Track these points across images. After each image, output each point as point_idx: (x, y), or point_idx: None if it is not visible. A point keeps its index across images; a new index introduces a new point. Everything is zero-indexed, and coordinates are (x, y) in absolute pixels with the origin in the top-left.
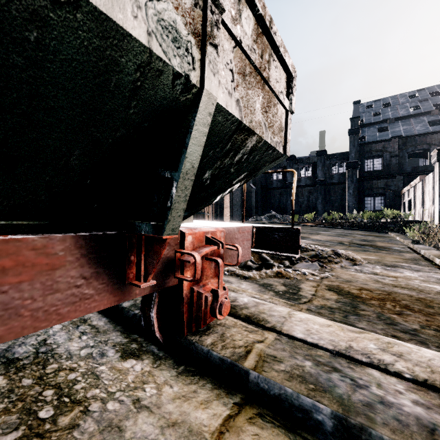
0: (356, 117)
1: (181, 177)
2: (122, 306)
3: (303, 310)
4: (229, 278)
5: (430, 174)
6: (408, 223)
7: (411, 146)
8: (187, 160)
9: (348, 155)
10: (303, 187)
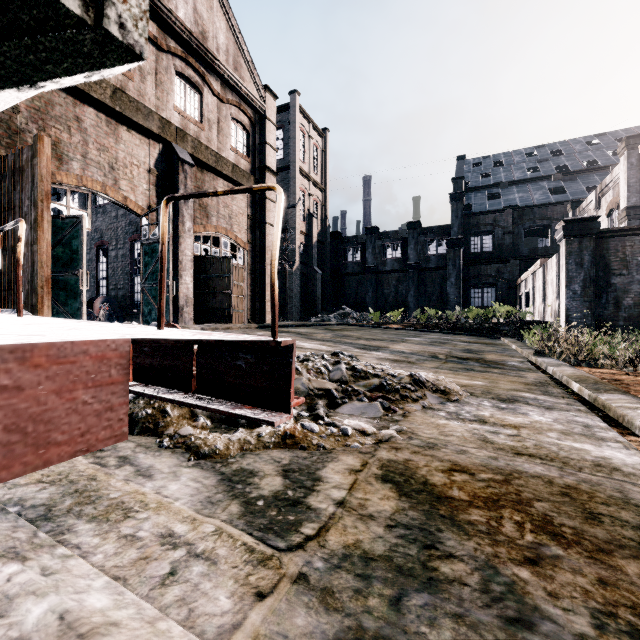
0: (460, 177)
1: None
2: None
3: (283, 584)
4: (162, 457)
5: (554, 257)
6: (526, 325)
7: (529, 220)
8: None
9: (449, 229)
10: (389, 273)
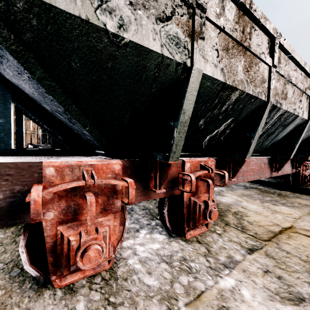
0: None
1: None
2: (265, 181)
3: None
4: None
5: None
6: None
7: None
8: None
9: None
10: None
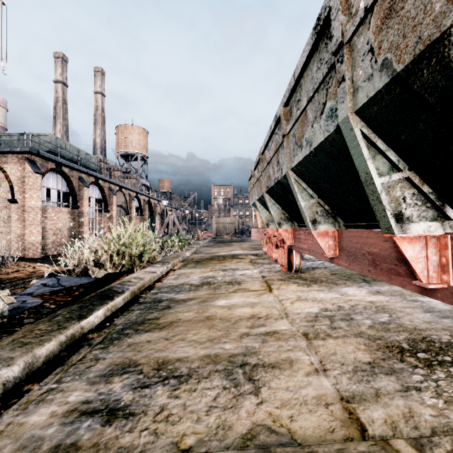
0: None
1: (365, 185)
2: None
3: None
4: None
5: None
6: None
7: None
8: (360, 172)
9: None
10: None
